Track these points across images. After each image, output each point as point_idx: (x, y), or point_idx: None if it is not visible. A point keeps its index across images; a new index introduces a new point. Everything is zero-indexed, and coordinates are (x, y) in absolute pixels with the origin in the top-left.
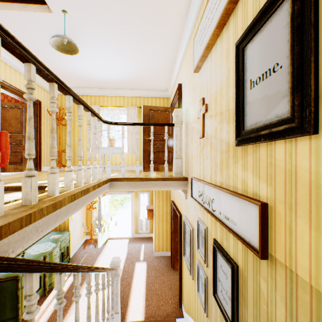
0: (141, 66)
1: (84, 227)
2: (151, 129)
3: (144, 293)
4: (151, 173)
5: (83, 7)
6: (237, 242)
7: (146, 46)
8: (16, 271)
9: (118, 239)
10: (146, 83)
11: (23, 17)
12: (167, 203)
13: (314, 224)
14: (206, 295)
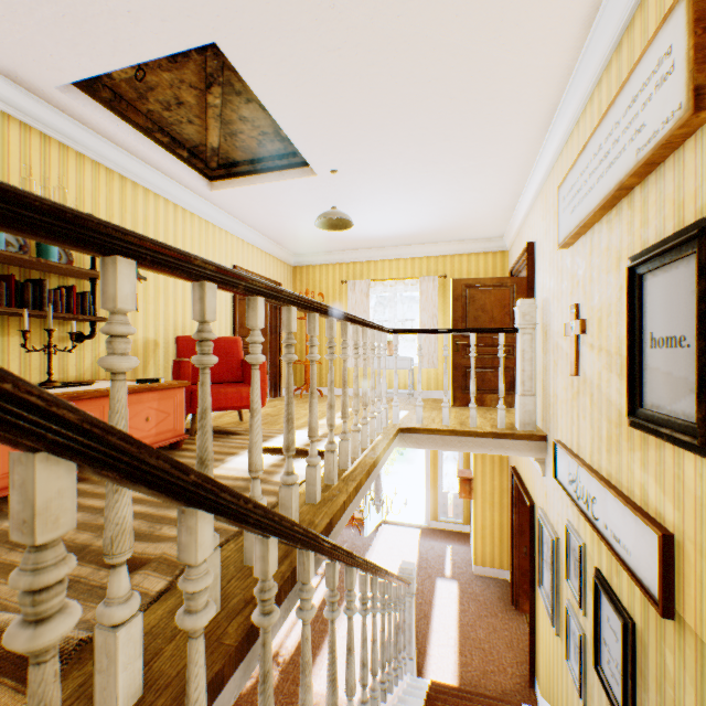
0: (450, 210)
1: None
2: (471, 338)
3: (456, 639)
4: (472, 420)
5: (361, 161)
6: (632, 584)
7: (460, 185)
8: (348, 563)
9: (400, 526)
10: (458, 232)
11: (277, 187)
12: (501, 470)
13: None
14: (581, 666)
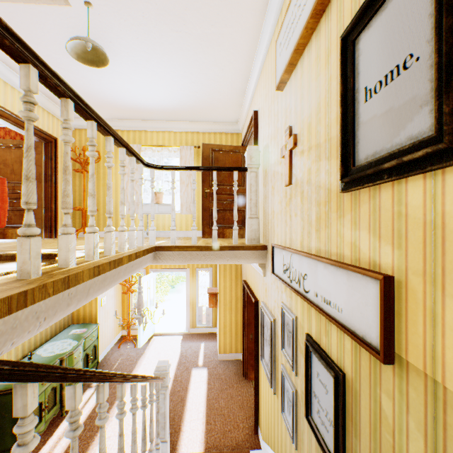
0: (200, 86)
1: (117, 318)
2: (214, 175)
3: (204, 412)
4: (214, 239)
5: None
6: (343, 338)
7: (206, 56)
8: None
9: (168, 336)
10: (207, 112)
11: (28, 12)
12: (237, 284)
13: None
14: (294, 417)
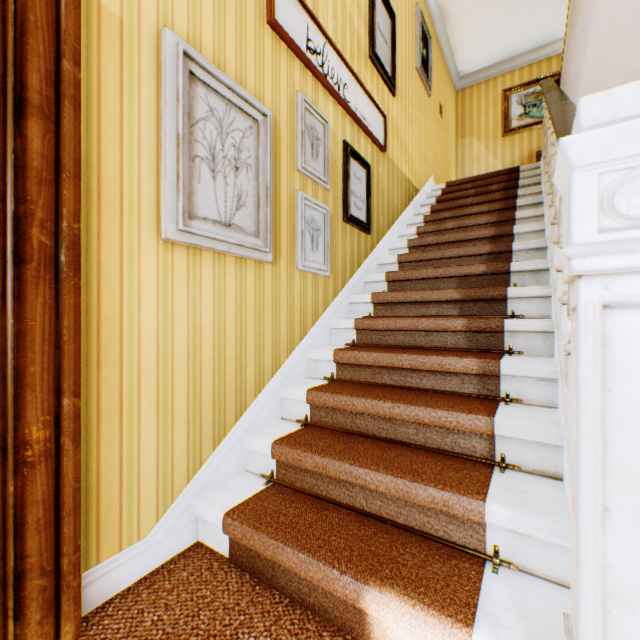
0: None
1: None
2: None
3: None
4: None
5: None
6: (367, 145)
7: None
8: None
9: None
10: None
11: None
12: None
13: (392, 135)
14: (329, 240)
